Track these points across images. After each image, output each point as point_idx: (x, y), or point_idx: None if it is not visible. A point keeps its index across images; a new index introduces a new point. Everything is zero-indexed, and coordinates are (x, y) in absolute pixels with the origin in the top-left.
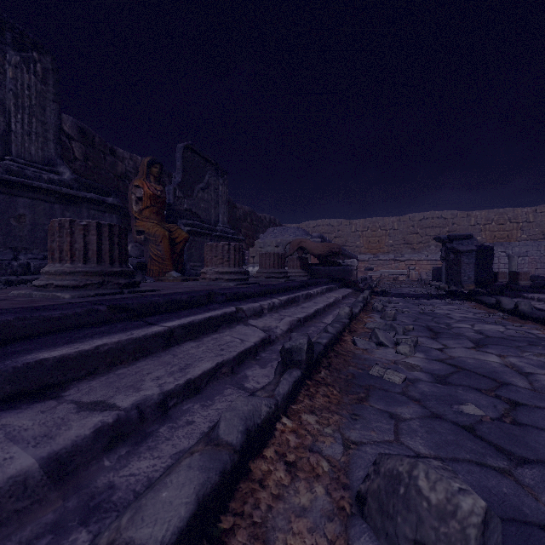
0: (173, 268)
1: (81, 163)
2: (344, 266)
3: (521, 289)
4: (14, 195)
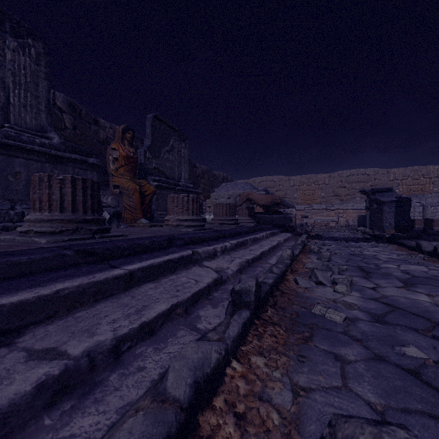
0: (143, 216)
1: (70, 131)
2: (284, 214)
3: (437, 234)
4: (12, 156)
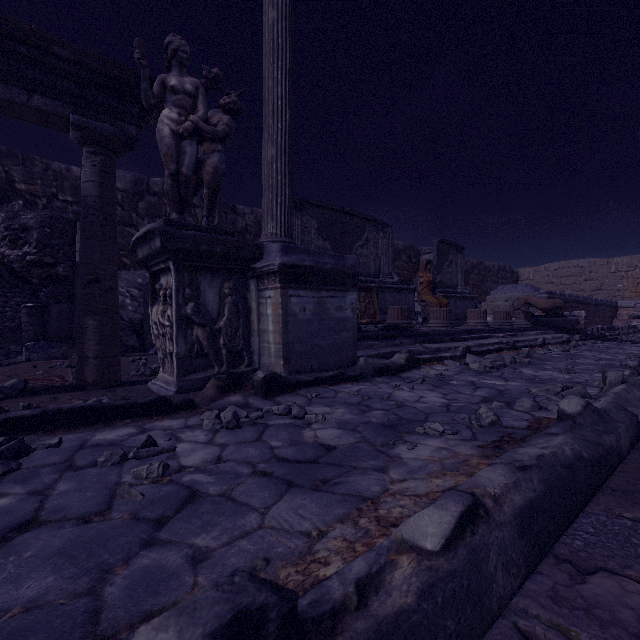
0: None
1: None
2: (571, 316)
3: None
4: (385, 292)
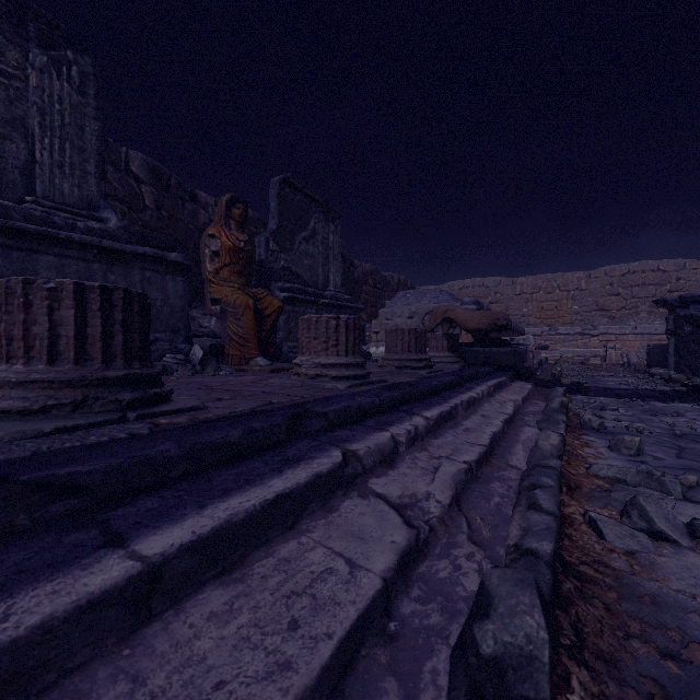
0: (259, 353)
1: (152, 213)
2: (513, 345)
3: None
4: (35, 251)
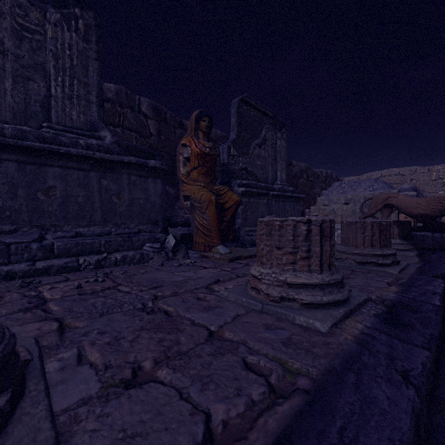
0: (220, 242)
1: (155, 138)
2: None
3: None
4: (44, 165)
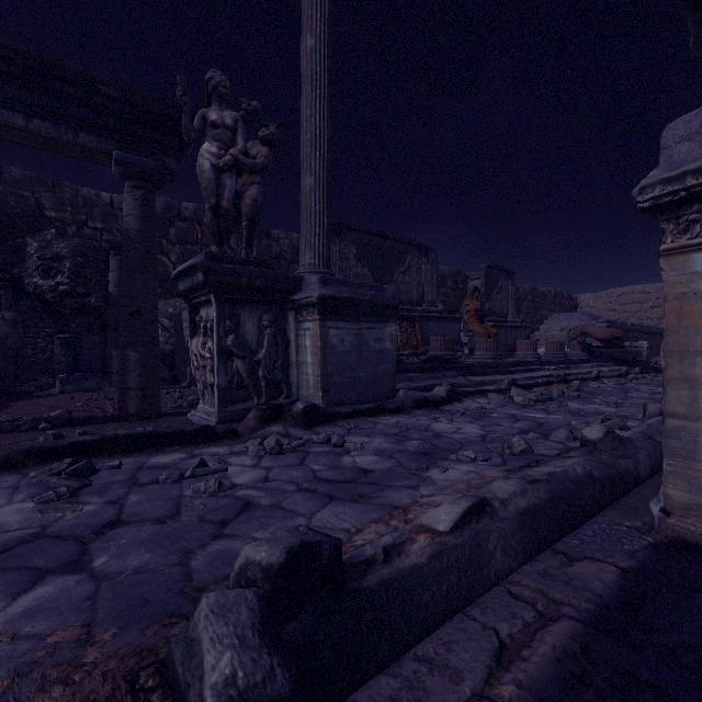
0: None
1: None
2: (632, 347)
3: None
4: (429, 321)
